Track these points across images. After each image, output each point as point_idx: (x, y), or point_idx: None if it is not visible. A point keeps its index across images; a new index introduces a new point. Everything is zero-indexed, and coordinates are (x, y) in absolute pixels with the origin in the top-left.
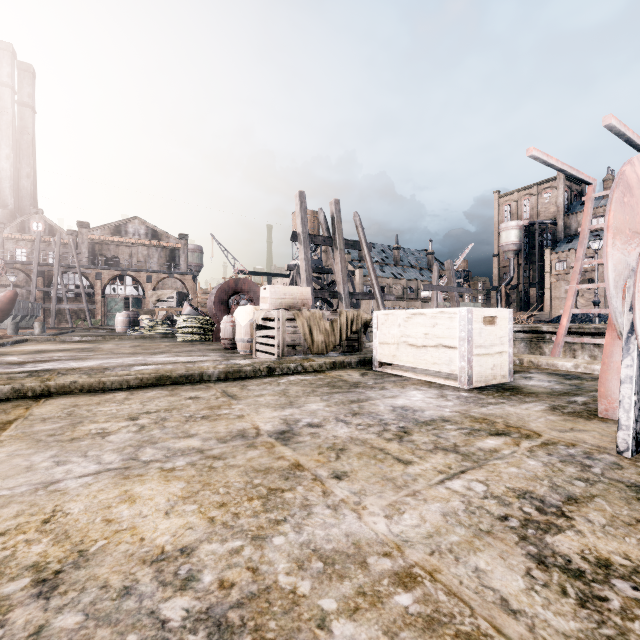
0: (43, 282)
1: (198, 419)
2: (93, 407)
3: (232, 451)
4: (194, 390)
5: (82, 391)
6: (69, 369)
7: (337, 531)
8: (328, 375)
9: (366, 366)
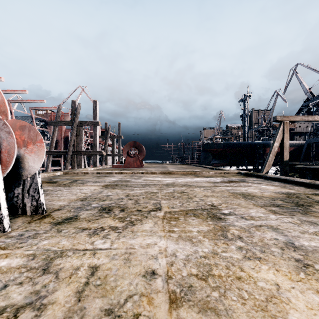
0: None
1: None
2: None
3: None
4: None
5: None
6: None
7: (180, 246)
8: None
9: None
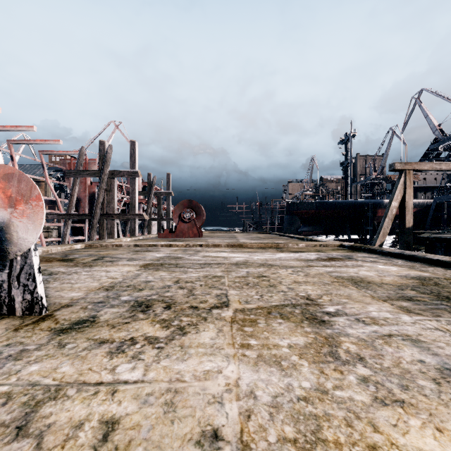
0: None
1: None
2: None
3: None
4: None
5: None
6: None
7: (262, 375)
8: None
9: None
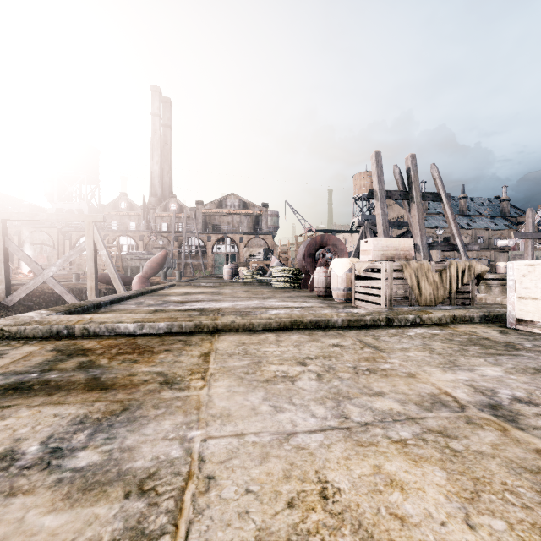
0: (177, 244)
1: (366, 372)
2: (258, 346)
3: (453, 426)
4: (330, 337)
5: (238, 330)
6: (215, 309)
7: None
8: (457, 330)
9: (492, 322)
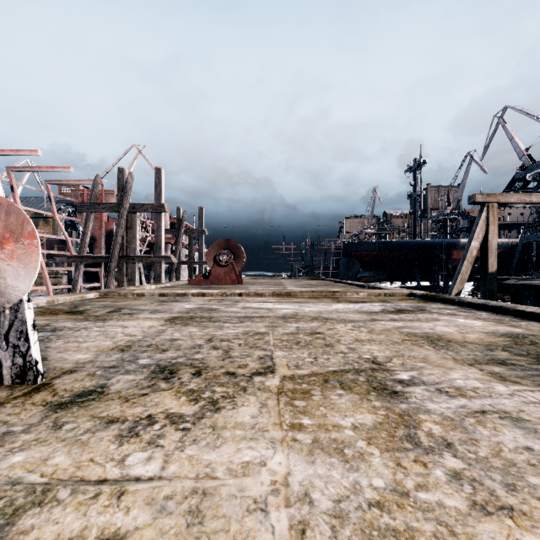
0: None
1: None
2: None
3: None
4: None
5: None
6: None
7: (319, 469)
8: None
9: None
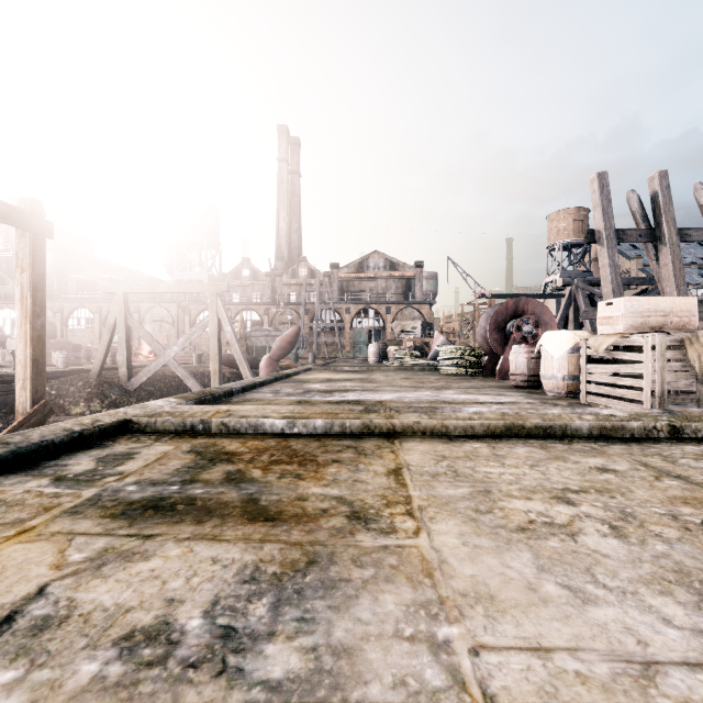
0: (308, 319)
1: None
2: (470, 464)
3: None
4: (581, 453)
5: (424, 434)
6: (376, 402)
7: None
8: None
9: None
